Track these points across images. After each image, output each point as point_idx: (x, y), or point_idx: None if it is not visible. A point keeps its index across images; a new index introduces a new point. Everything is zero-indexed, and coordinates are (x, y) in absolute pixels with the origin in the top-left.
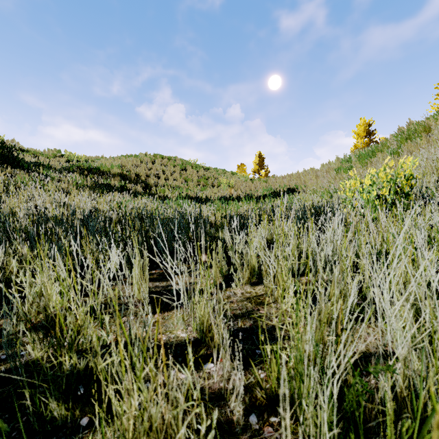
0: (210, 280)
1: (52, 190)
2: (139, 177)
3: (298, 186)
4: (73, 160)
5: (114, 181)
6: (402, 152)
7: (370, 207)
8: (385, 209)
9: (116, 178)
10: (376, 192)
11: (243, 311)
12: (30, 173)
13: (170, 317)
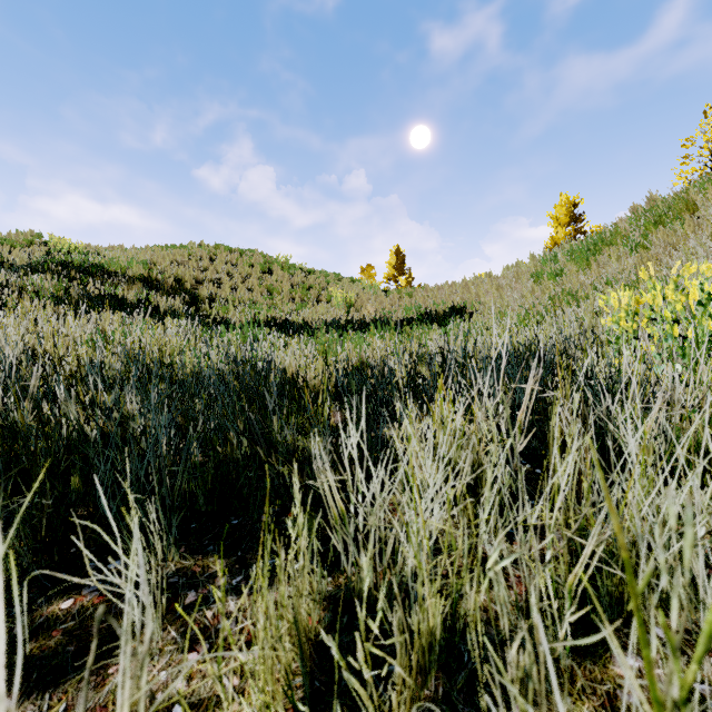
0: None
1: None
2: (182, 284)
3: (466, 304)
4: (60, 251)
5: (130, 290)
6: (651, 246)
7: None
8: None
9: (134, 285)
10: None
11: None
12: None
13: None
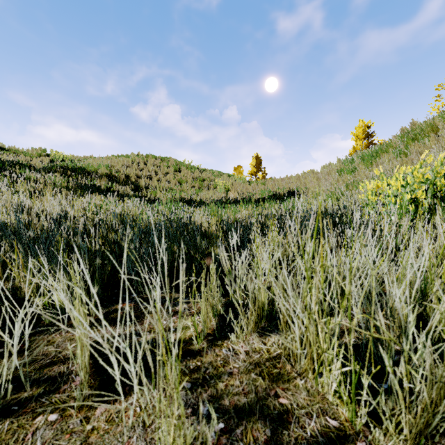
0: (197, 330)
1: (21, 191)
2: (129, 178)
3: (298, 189)
4: (58, 159)
5: (101, 182)
6: (409, 153)
7: (409, 215)
8: (419, 216)
9: (103, 179)
10: (411, 195)
11: (250, 400)
12: (2, 172)
13: (122, 415)
